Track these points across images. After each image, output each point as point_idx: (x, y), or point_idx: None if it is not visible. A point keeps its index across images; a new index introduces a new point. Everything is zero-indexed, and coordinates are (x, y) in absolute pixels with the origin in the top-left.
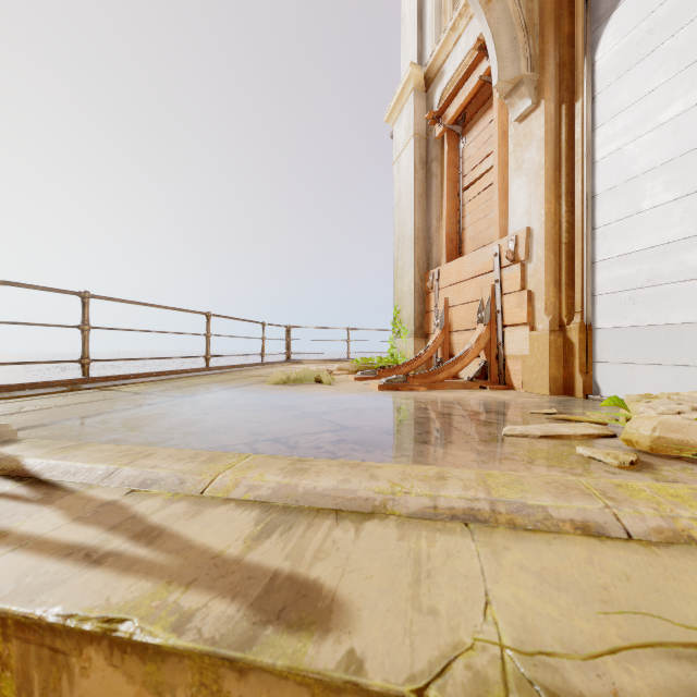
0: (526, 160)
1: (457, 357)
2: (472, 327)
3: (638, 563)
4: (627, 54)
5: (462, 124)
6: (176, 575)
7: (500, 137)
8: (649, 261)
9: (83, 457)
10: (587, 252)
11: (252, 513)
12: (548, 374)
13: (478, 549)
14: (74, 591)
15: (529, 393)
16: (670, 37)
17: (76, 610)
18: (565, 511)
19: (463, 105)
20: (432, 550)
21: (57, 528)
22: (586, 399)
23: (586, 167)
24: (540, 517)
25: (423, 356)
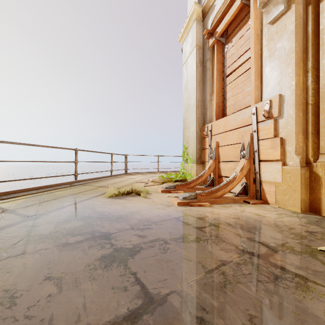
0: (278, 49)
1: (229, 181)
2: (234, 159)
3: None
4: None
5: (225, 37)
6: None
7: (255, 38)
8: None
9: None
10: None
11: None
12: (299, 197)
13: None
14: None
15: (283, 209)
16: None
17: None
18: None
19: (228, 22)
20: None
21: None
22: None
23: None
24: None
25: (202, 176)
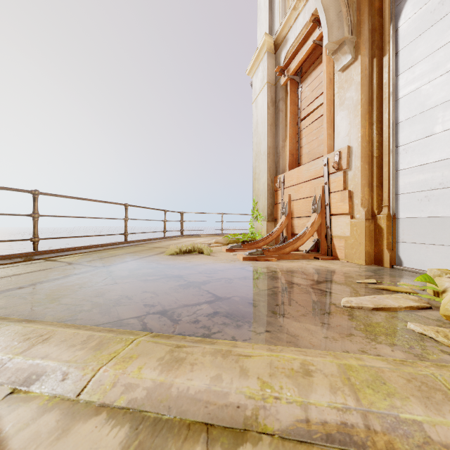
0: (347, 98)
1: (298, 236)
2: (307, 215)
3: None
4: (423, 20)
5: (300, 75)
6: None
7: (328, 83)
8: (441, 170)
9: None
10: (392, 163)
11: (120, 432)
12: (364, 249)
13: None
14: None
15: (350, 263)
16: None
17: None
18: (443, 430)
19: (301, 61)
20: None
21: None
22: (392, 268)
23: (392, 102)
24: (420, 440)
25: (273, 234)
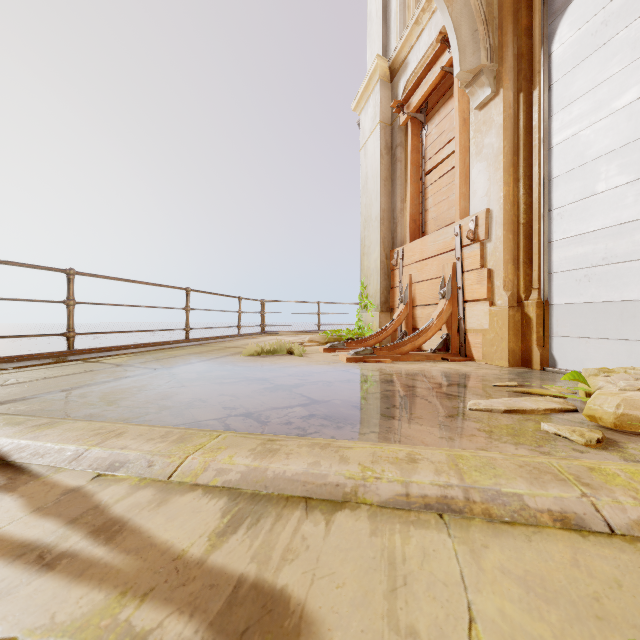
0: (486, 145)
1: (421, 331)
2: (434, 302)
3: (627, 565)
4: (583, 45)
5: (424, 112)
6: (132, 583)
7: (461, 124)
8: (604, 241)
9: (54, 437)
10: (544, 232)
11: (219, 502)
12: (507, 347)
13: (455, 547)
14: (17, 606)
15: (489, 365)
16: (624, 28)
17: (15, 632)
18: (542, 500)
19: (426, 94)
20: (407, 549)
21: (13, 522)
22: (543, 371)
23: (543, 151)
24: (516, 507)
25: (388, 329)
